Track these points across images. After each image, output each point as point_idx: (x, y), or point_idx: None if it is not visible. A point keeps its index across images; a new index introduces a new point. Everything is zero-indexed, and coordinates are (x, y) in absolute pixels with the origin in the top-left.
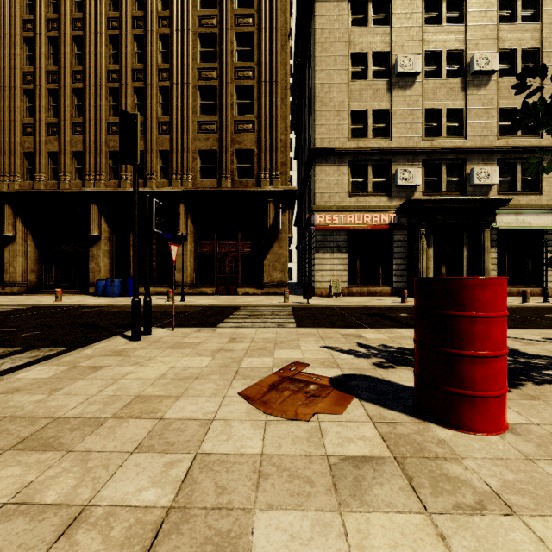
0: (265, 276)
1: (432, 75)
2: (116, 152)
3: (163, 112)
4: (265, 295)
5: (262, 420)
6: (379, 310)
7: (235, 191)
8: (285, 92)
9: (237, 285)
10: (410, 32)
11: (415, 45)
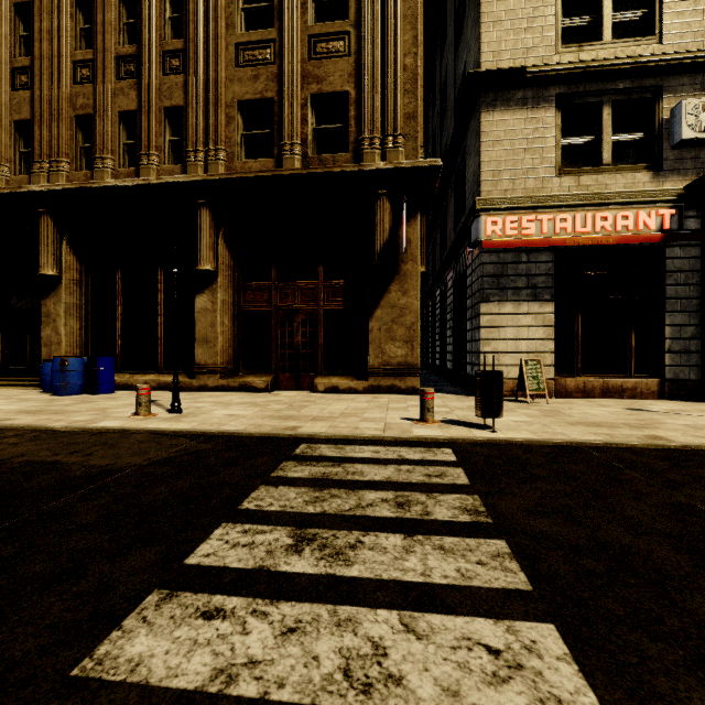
0: (371, 353)
1: None
2: (88, 117)
3: (174, 35)
4: (371, 392)
5: None
6: None
7: (310, 176)
8: None
9: (316, 370)
10: None
11: None
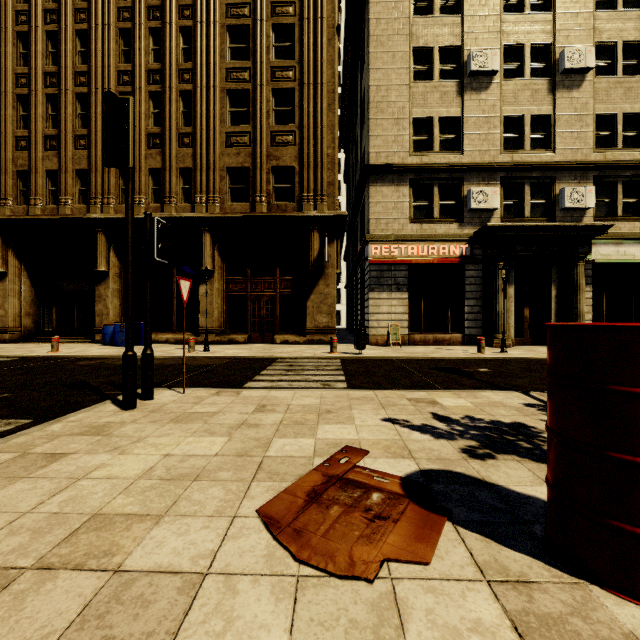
0: (308, 320)
1: (512, 75)
2: None
3: (184, 122)
4: (308, 343)
5: (292, 575)
6: (451, 364)
7: (272, 217)
8: (333, 97)
9: (274, 331)
10: (486, 22)
11: (491, 37)
